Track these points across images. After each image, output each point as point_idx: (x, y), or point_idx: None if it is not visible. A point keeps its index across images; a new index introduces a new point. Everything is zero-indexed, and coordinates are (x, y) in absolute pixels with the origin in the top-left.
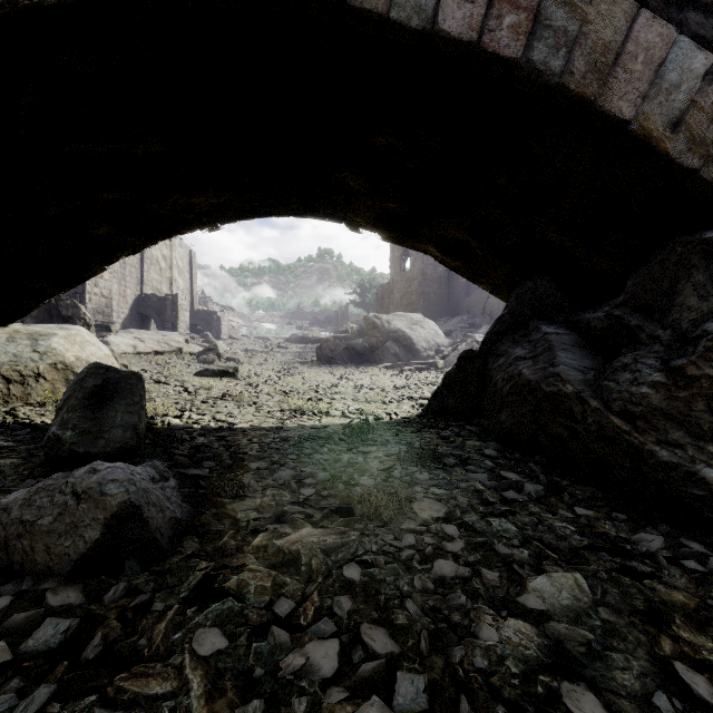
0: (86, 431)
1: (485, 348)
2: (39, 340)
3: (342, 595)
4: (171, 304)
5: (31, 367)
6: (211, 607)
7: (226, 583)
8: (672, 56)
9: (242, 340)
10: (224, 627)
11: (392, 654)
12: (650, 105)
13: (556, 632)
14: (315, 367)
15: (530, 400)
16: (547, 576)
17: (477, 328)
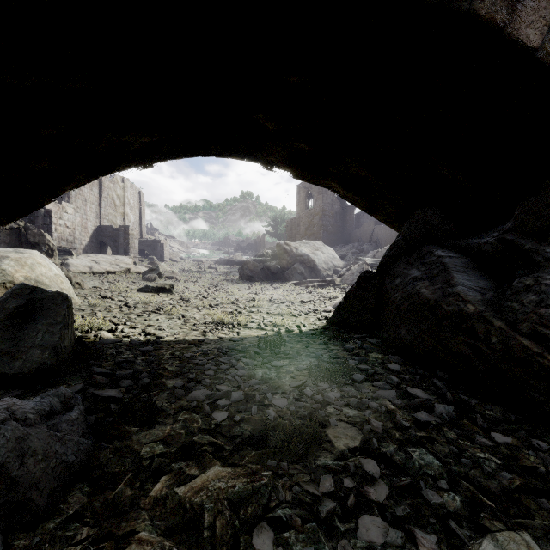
0: (3, 352)
1: (381, 269)
2: None
3: None
4: (123, 234)
5: None
6: None
7: None
8: None
9: (181, 262)
10: None
11: None
12: None
13: None
14: (238, 283)
15: (430, 318)
16: (491, 538)
17: (365, 253)
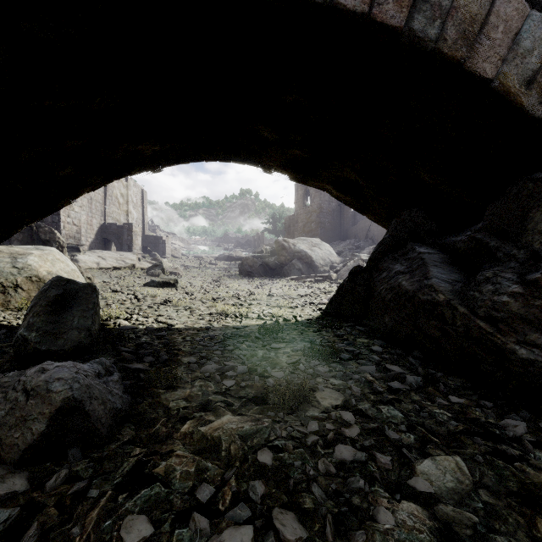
0: (48, 332)
1: (370, 264)
2: (18, 258)
3: (256, 479)
4: (127, 231)
5: (11, 279)
6: (140, 493)
7: (156, 468)
8: (526, 27)
9: (182, 258)
10: (151, 513)
11: (301, 539)
12: (508, 66)
13: (444, 514)
14: (238, 279)
15: (409, 306)
16: (432, 459)
17: (361, 249)
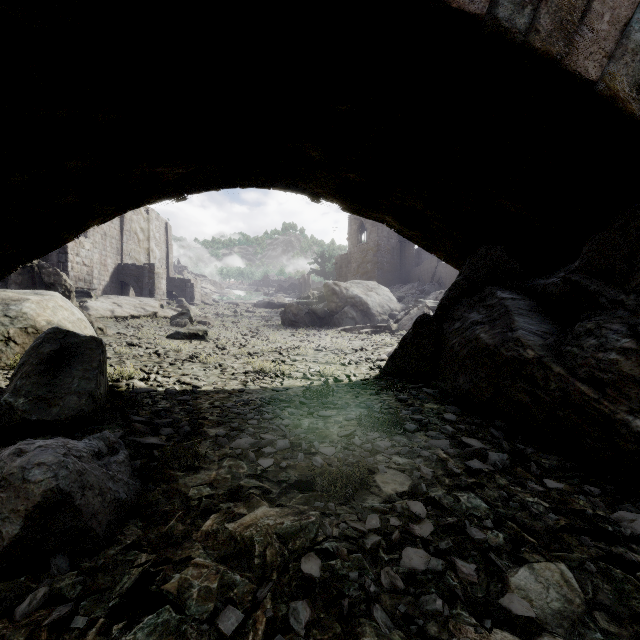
0: (40, 398)
1: (440, 312)
2: (11, 305)
3: (299, 598)
4: (148, 272)
5: (1, 331)
6: (143, 621)
7: (166, 584)
8: (638, 16)
9: (213, 305)
10: None
11: None
12: (616, 65)
13: None
14: (280, 329)
15: (489, 364)
16: (528, 568)
17: (426, 294)
